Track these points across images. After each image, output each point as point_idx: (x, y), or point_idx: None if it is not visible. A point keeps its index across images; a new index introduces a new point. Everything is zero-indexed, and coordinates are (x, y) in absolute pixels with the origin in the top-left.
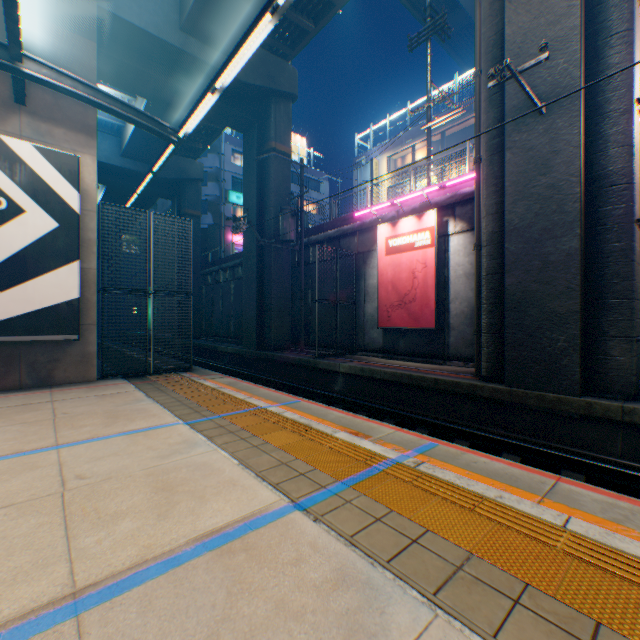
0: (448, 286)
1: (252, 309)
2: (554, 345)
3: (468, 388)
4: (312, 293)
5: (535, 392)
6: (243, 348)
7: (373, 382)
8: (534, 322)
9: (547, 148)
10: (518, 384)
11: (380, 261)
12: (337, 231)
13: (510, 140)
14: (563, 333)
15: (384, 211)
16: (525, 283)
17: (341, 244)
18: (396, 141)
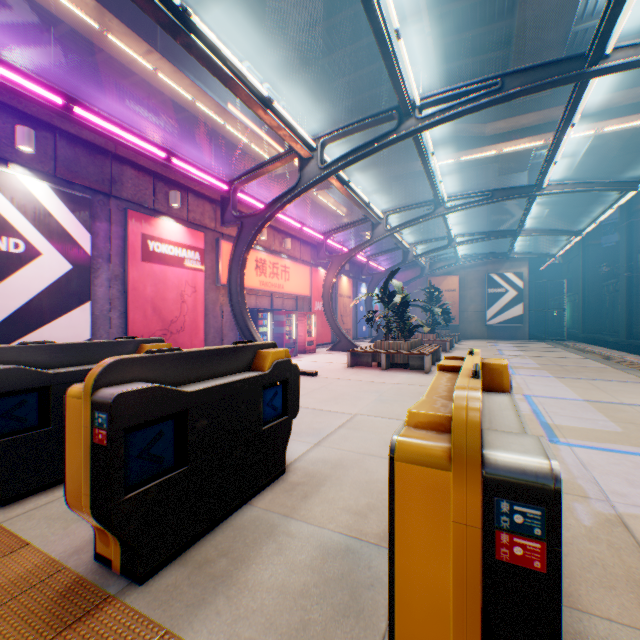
0: None
1: (622, 313)
2: None
3: None
4: None
5: None
6: (617, 338)
7: None
8: None
9: None
10: None
11: None
12: None
13: None
14: None
15: None
16: None
17: None
18: None
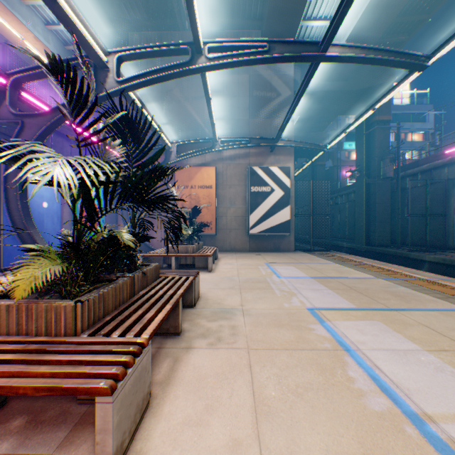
0: None
1: (360, 221)
2: None
3: None
4: (407, 209)
5: None
6: (354, 244)
7: (451, 268)
8: None
9: None
10: None
11: None
12: (428, 166)
13: None
14: None
15: None
16: None
17: (431, 174)
18: None
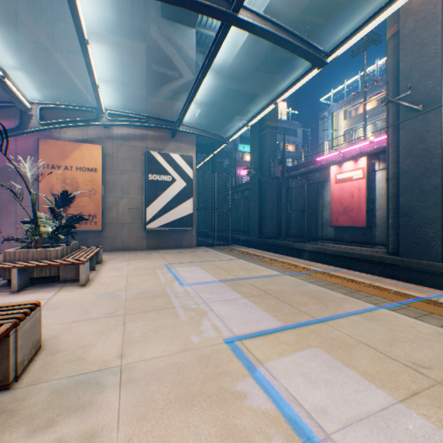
0: (374, 201)
1: (255, 215)
2: (426, 235)
3: (378, 258)
4: (290, 206)
5: (415, 260)
6: (250, 237)
7: (325, 255)
8: (415, 222)
9: (422, 129)
10: (406, 256)
11: (331, 187)
12: (305, 169)
13: (402, 124)
14: (431, 228)
15: (334, 157)
16: (410, 201)
17: (308, 177)
18: (350, 99)
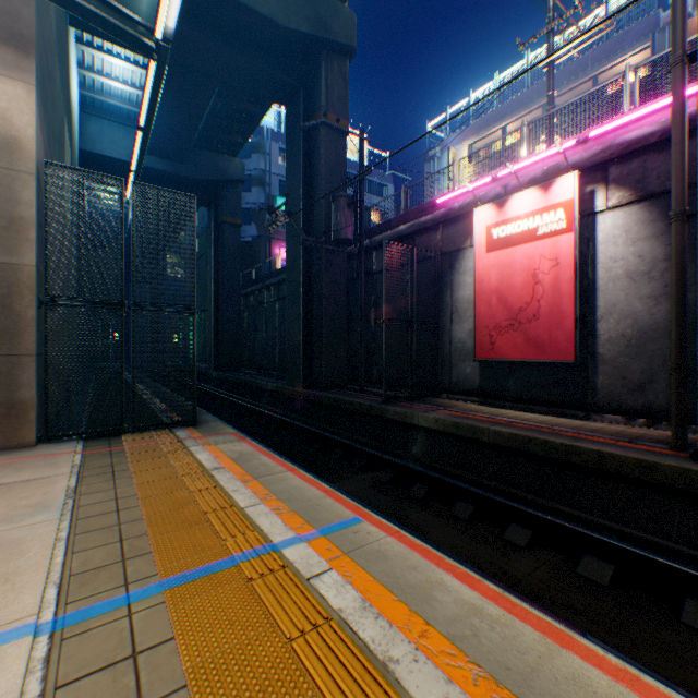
0: (594, 294)
1: (297, 334)
2: None
3: (677, 476)
4: (375, 313)
5: None
6: (286, 385)
7: (475, 446)
8: None
9: None
10: None
11: (477, 261)
12: (410, 226)
13: None
14: None
15: (481, 191)
16: None
17: (416, 244)
18: (480, 123)
